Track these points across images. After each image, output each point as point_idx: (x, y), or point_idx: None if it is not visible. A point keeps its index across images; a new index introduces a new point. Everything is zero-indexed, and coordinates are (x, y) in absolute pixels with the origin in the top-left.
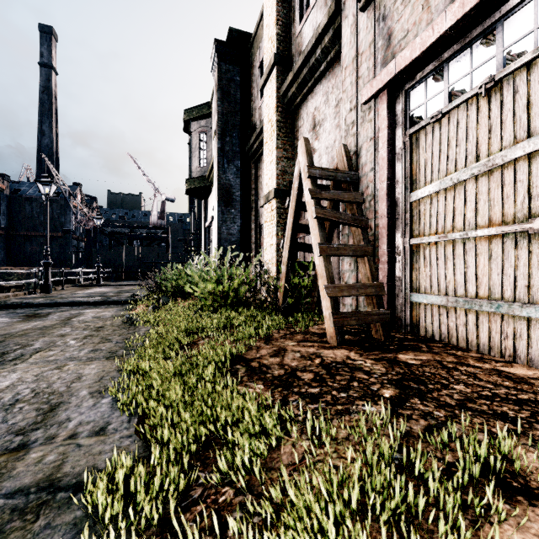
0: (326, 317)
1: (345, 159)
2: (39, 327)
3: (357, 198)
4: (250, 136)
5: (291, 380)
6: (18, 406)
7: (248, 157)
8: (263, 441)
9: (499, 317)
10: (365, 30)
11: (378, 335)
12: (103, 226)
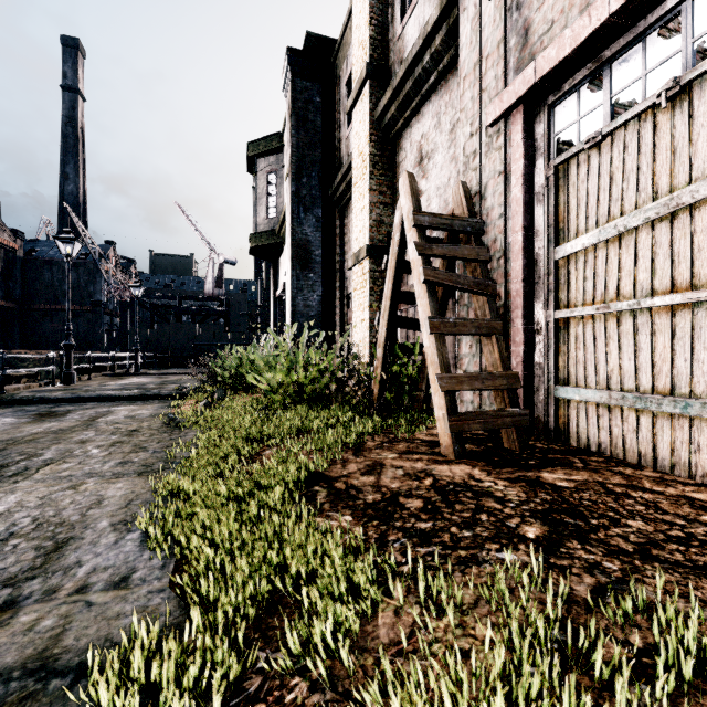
0: (439, 419)
1: (465, 202)
2: (53, 430)
3: (481, 255)
4: (334, 176)
5: (392, 509)
6: (11, 543)
7: (332, 204)
8: (351, 607)
9: (687, 421)
10: (492, 25)
11: (511, 444)
12: (143, 296)
